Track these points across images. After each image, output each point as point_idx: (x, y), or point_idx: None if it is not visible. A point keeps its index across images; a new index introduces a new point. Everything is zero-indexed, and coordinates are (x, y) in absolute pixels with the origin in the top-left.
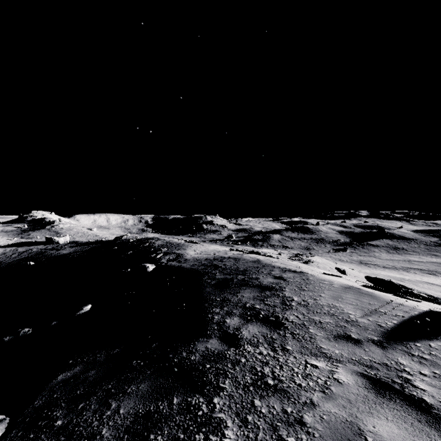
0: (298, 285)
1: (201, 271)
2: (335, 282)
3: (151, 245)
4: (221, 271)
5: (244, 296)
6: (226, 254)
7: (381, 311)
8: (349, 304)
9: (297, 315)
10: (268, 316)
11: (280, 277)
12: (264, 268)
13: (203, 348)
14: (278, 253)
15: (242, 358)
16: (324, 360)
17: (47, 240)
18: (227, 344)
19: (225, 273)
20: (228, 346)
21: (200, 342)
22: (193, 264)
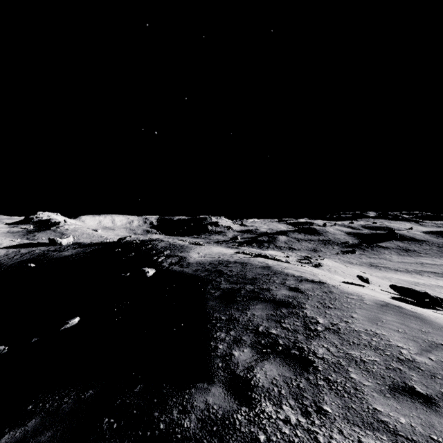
0: (320, 300)
1: (204, 279)
2: (366, 296)
3: (154, 247)
4: (226, 278)
5: (255, 315)
6: (231, 257)
7: (442, 343)
8: (394, 330)
9: (327, 347)
10: (289, 348)
11: (297, 288)
12: (275, 276)
13: (202, 403)
14: (285, 255)
15: (259, 433)
16: (388, 440)
17: (50, 242)
18: (236, 399)
19: (231, 281)
20: (237, 402)
21: (199, 391)
22: (196, 270)
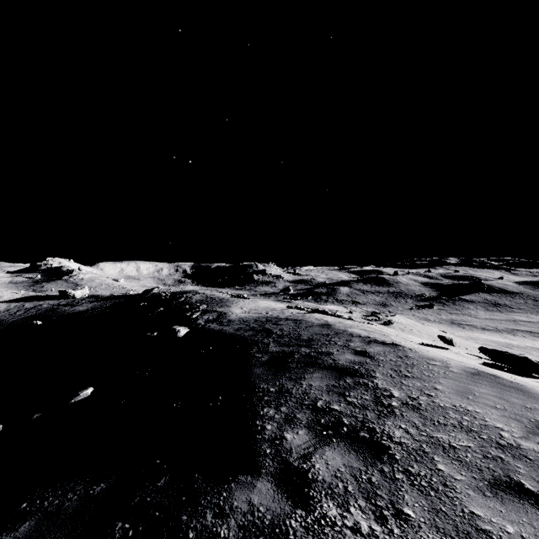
0: (394, 367)
1: (248, 340)
2: (452, 362)
3: (188, 301)
4: (276, 339)
5: (312, 386)
6: (282, 313)
7: None
8: (491, 407)
9: (406, 428)
10: (356, 429)
11: (364, 352)
12: (337, 336)
13: (244, 504)
14: (347, 310)
15: None
16: None
17: (61, 294)
18: (289, 498)
19: (282, 343)
20: (291, 503)
21: (240, 487)
22: (238, 328)
